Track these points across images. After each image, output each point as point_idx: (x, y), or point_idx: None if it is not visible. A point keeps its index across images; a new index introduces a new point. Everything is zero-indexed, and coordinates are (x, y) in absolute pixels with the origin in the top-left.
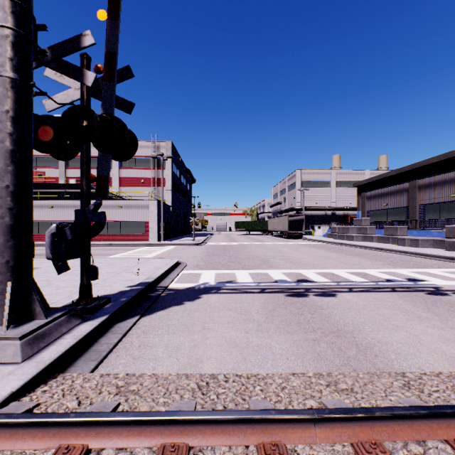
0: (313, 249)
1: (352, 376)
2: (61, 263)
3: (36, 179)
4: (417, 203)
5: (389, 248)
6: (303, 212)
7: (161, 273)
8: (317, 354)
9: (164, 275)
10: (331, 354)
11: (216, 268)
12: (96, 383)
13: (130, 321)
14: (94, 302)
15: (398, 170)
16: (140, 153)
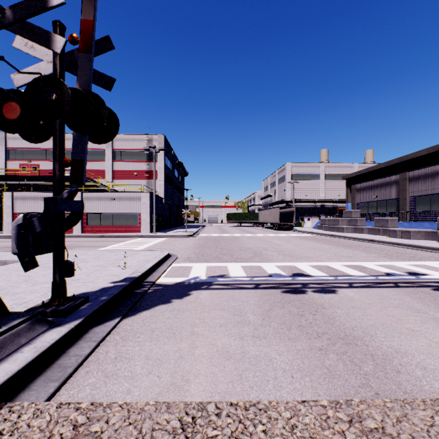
0: (305, 241)
1: (378, 405)
2: (28, 259)
3: (31, 172)
4: (408, 195)
5: (381, 240)
6: (293, 205)
7: (150, 267)
8: (327, 369)
9: (153, 269)
10: (344, 369)
11: (207, 261)
12: (48, 419)
13: (108, 325)
14: (68, 302)
15: (387, 163)
16: (133, 146)
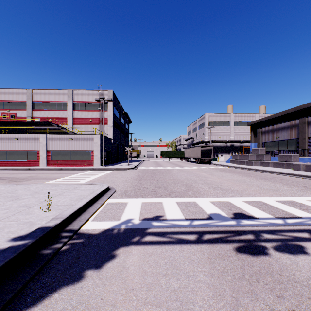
0: (225, 173)
1: None
2: None
3: (10, 118)
4: (306, 136)
5: (290, 172)
6: (210, 144)
7: (78, 207)
8: None
9: (83, 208)
10: None
11: (143, 195)
12: None
13: None
14: None
15: (283, 112)
16: (89, 99)
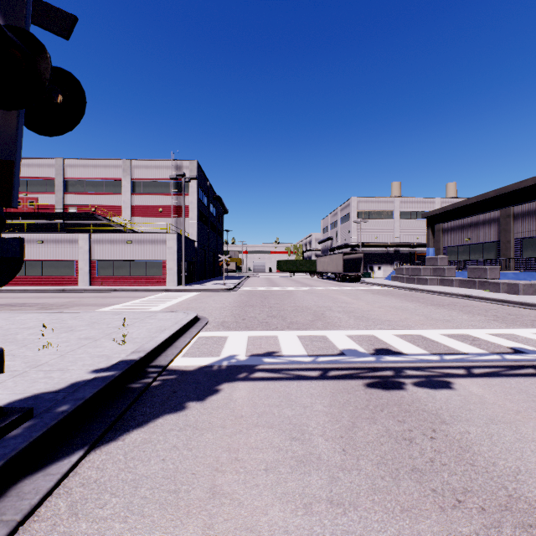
0: (380, 297)
1: None
2: None
3: (27, 207)
4: (512, 237)
5: (481, 295)
6: (360, 250)
7: (162, 340)
8: None
9: (168, 342)
10: None
11: (250, 327)
12: None
13: (54, 471)
14: None
15: (480, 197)
16: (157, 174)
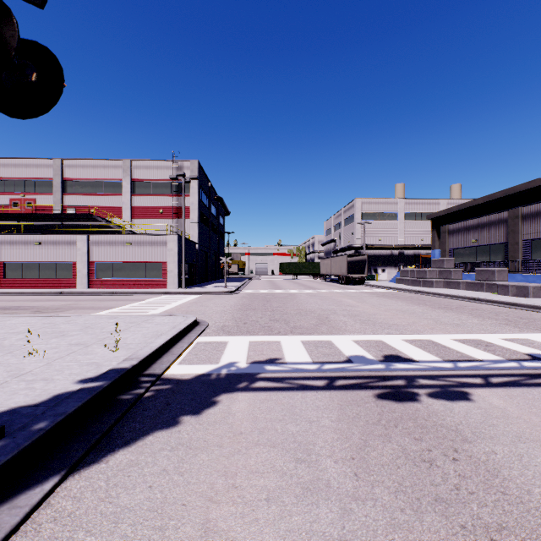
0: (385, 300)
1: None
2: None
3: (24, 208)
4: (520, 238)
5: (489, 298)
6: (364, 252)
7: (158, 346)
8: None
9: (164, 348)
10: None
11: (251, 332)
12: None
13: (22, 503)
14: None
15: (486, 198)
16: (158, 175)
